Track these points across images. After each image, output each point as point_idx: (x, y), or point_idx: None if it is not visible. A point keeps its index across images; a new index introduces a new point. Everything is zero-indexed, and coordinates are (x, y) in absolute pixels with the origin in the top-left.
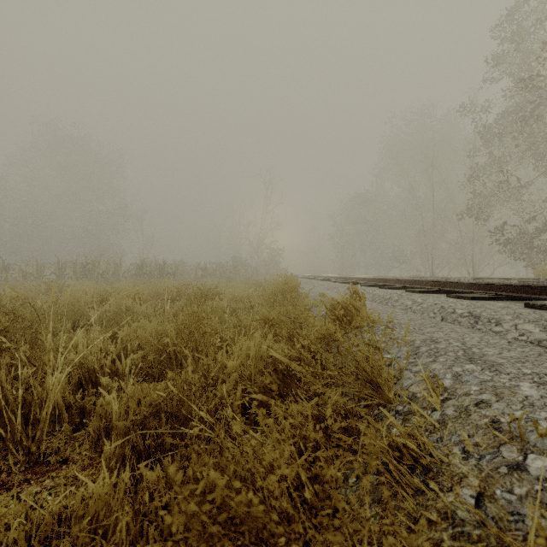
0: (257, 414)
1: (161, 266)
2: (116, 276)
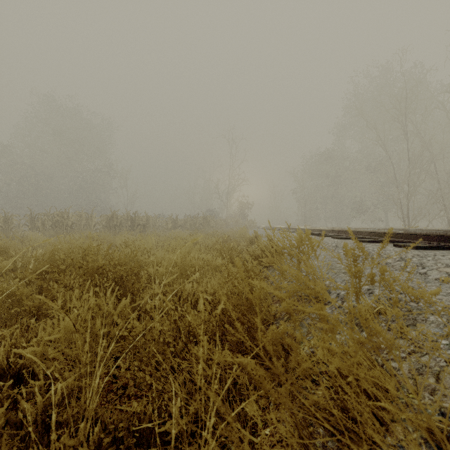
0: None
1: (132, 218)
2: (87, 228)
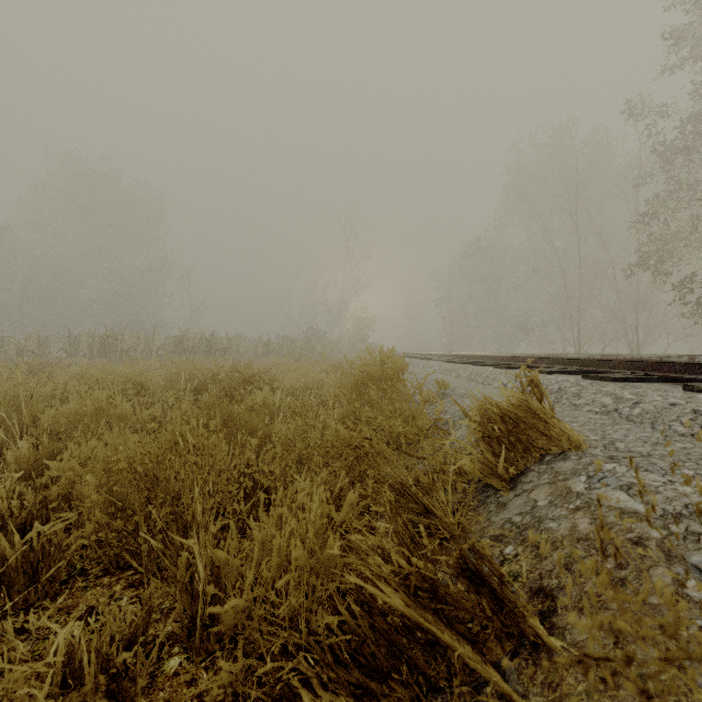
0: None
1: (209, 340)
2: (147, 354)
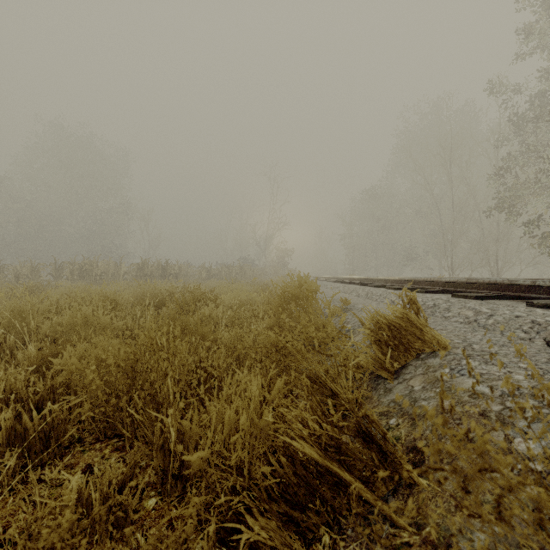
0: (254, 548)
1: (164, 267)
2: (116, 277)
